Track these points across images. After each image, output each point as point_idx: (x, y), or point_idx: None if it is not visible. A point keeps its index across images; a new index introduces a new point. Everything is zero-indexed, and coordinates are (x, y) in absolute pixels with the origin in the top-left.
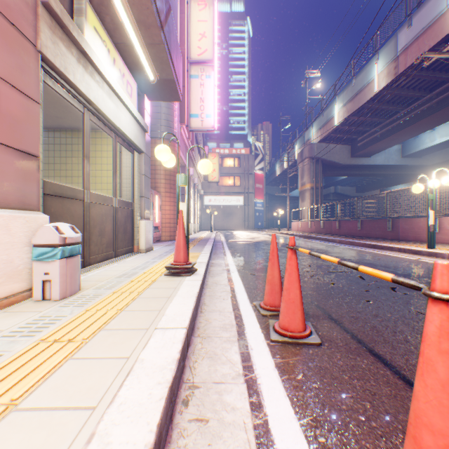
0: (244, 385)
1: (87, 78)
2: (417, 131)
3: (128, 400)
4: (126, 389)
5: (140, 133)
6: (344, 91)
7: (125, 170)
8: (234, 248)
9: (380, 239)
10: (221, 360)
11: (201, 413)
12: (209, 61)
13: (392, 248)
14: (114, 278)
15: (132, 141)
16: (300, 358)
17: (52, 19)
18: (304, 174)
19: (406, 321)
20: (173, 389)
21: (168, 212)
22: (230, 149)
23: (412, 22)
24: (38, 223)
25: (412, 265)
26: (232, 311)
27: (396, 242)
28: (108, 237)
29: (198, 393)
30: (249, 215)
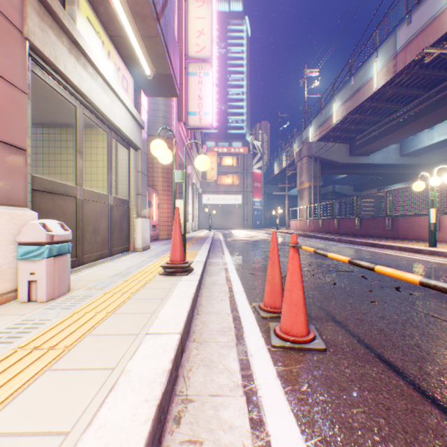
0: (243, 398)
1: (79, 69)
2: (416, 130)
3: (108, 422)
4: (107, 407)
5: (136, 129)
6: (343, 90)
7: (121, 167)
8: (233, 246)
9: (380, 238)
10: (218, 368)
11: (195, 433)
12: (207, 58)
13: (392, 247)
14: (107, 278)
15: (128, 137)
16: (304, 365)
17: (41, 6)
18: (303, 173)
19: (415, 324)
20: (163, 405)
21: (166, 211)
22: (228, 147)
23: (411, 19)
24: (24, 220)
25: (414, 264)
26: (230, 313)
27: (395, 241)
28: (103, 235)
29: (192, 408)
30: (247, 213)
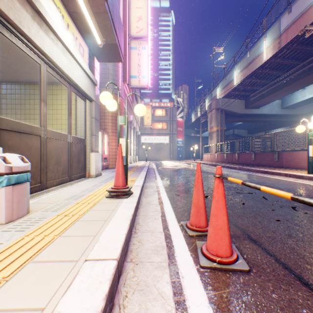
0: None
1: (42, 34)
2: (293, 89)
3: None
4: None
5: (91, 86)
6: (241, 61)
7: (79, 114)
8: (163, 173)
9: (269, 167)
10: (152, 294)
11: None
12: (144, 37)
13: (280, 174)
14: (63, 200)
15: (84, 91)
16: (233, 289)
17: None
18: (212, 120)
19: None
20: None
21: (114, 147)
22: (159, 103)
23: (291, 9)
24: None
25: (299, 187)
26: (162, 231)
27: (281, 169)
28: (63, 166)
29: None
30: (173, 149)
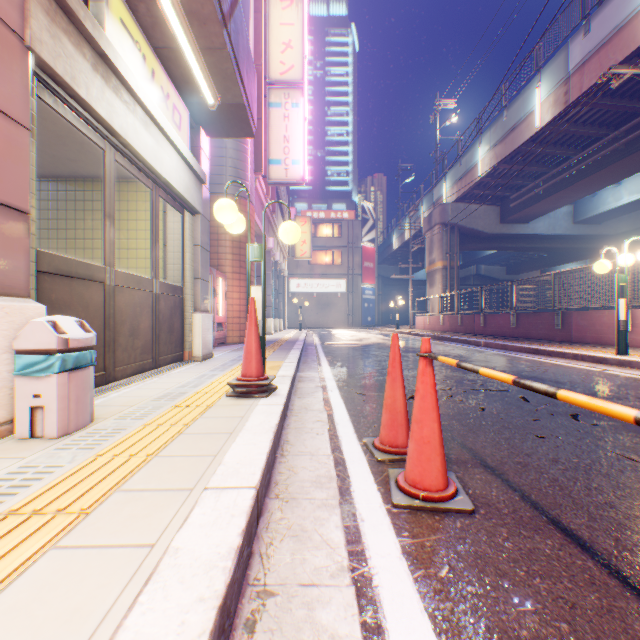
0: (351, 590)
1: (109, 95)
2: (597, 186)
3: (141, 637)
4: (140, 612)
5: (194, 184)
6: (492, 128)
7: (171, 238)
8: (333, 353)
9: (545, 341)
10: (312, 541)
11: None
12: (296, 82)
13: (564, 354)
14: (150, 402)
15: (182, 195)
16: (442, 536)
17: None
18: (434, 247)
19: (604, 471)
20: (227, 606)
21: (237, 302)
22: (327, 211)
23: (590, 26)
24: (26, 316)
25: (596, 380)
26: (330, 454)
27: (568, 345)
28: (144, 338)
29: (273, 606)
30: (354, 306)
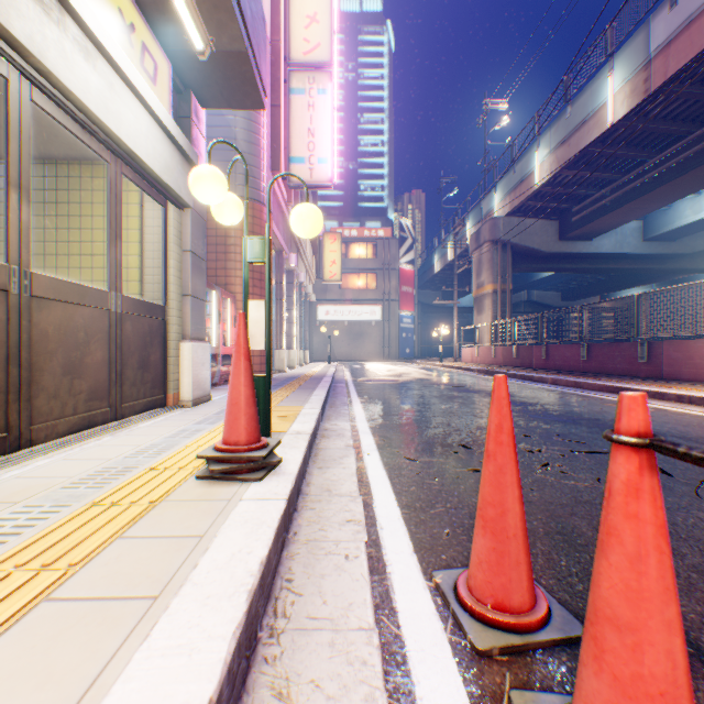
0: None
1: None
2: (676, 194)
3: None
4: None
5: (179, 165)
6: (552, 128)
7: (149, 240)
8: (368, 393)
9: (626, 377)
10: None
11: None
12: (323, 64)
13: (663, 395)
14: (56, 491)
15: (158, 175)
16: None
17: None
18: (483, 268)
19: None
20: None
21: None
22: (360, 229)
23: None
24: None
25: None
26: (373, 627)
27: (660, 383)
28: (93, 377)
29: None
30: (391, 336)
